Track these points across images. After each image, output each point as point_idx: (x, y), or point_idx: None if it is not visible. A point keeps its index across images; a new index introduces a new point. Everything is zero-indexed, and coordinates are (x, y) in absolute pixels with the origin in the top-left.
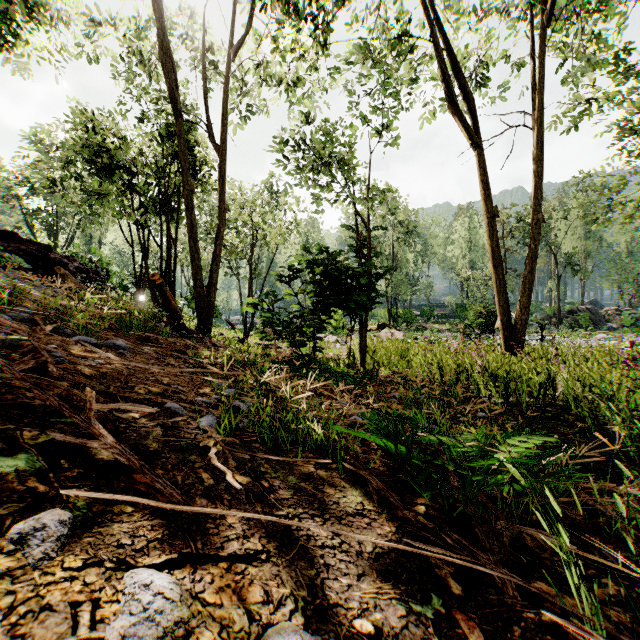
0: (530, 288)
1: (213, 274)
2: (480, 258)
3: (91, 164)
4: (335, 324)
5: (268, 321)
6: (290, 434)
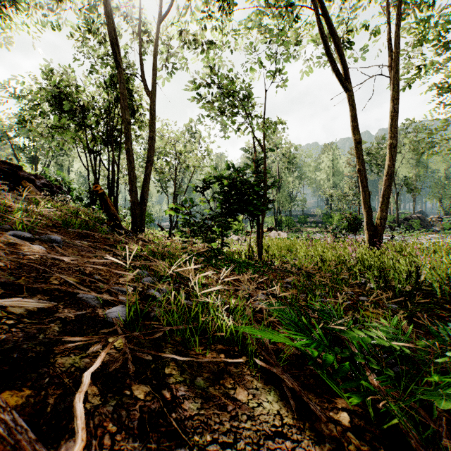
0: (388, 198)
1: (145, 188)
2: (340, 181)
3: (55, 107)
4: (237, 227)
5: (186, 222)
6: (199, 325)
